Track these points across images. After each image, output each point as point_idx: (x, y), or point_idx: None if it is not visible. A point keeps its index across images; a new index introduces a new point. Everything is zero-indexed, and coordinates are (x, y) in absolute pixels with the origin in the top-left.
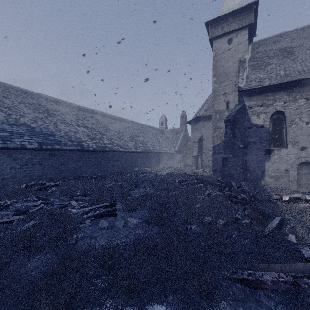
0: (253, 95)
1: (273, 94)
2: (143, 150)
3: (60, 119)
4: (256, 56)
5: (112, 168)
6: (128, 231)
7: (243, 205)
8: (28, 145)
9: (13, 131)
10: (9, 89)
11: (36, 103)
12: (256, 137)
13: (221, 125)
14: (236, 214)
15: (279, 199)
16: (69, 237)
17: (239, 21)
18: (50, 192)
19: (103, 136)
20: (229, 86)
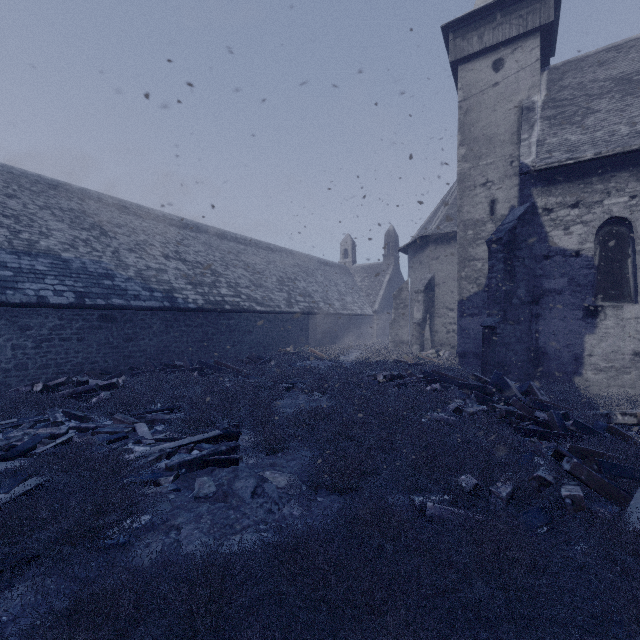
0: (555, 183)
1: (603, 178)
2: (305, 310)
3: (128, 243)
4: (560, 96)
5: (238, 347)
6: (264, 509)
7: (546, 439)
8: (54, 298)
9: (22, 268)
10: (21, 179)
11: (76, 210)
12: (563, 278)
13: (477, 252)
14: (538, 468)
15: (630, 425)
16: (115, 524)
17: (518, 19)
18: (94, 402)
19: (220, 279)
20: (497, 167)
